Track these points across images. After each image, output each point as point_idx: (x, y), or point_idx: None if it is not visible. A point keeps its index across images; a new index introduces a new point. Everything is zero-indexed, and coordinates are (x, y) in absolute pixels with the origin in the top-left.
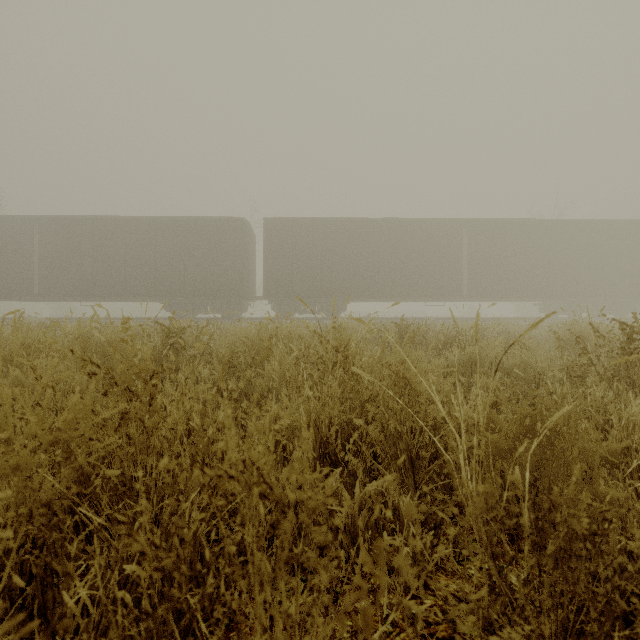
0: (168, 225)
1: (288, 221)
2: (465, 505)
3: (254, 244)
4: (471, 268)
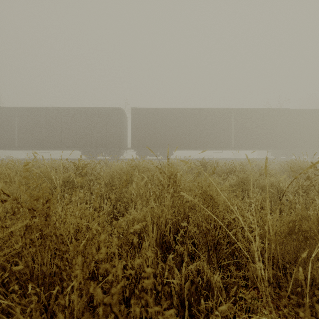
0: (83, 111)
1: (144, 109)
2: (259, 289)
3: (126, 121)
4: (236, 133)
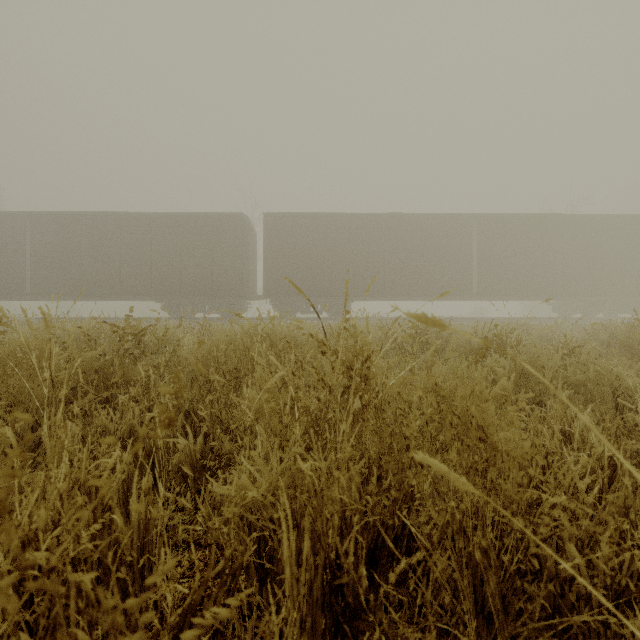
0: (164, 221)
1: (289, 217)
2: None
3: (254, 241)
4: (481, 265)
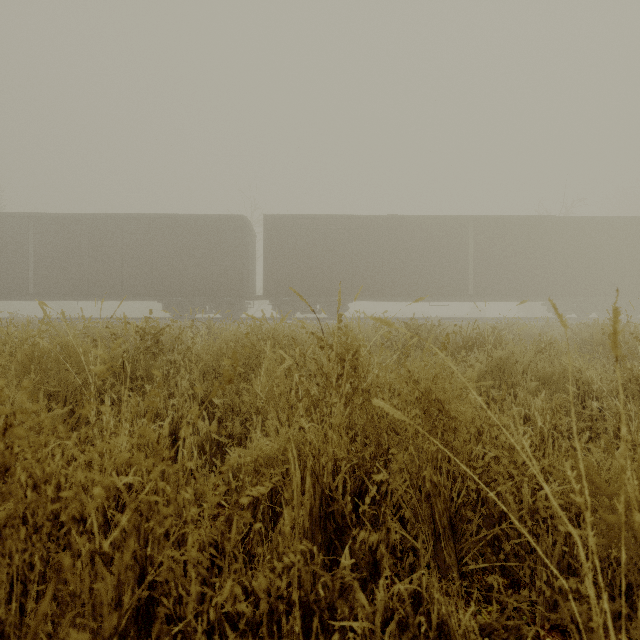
0: (166, 223)
1: (289, 218)
2: None
3: (254, 242)
4: (477, 266)
